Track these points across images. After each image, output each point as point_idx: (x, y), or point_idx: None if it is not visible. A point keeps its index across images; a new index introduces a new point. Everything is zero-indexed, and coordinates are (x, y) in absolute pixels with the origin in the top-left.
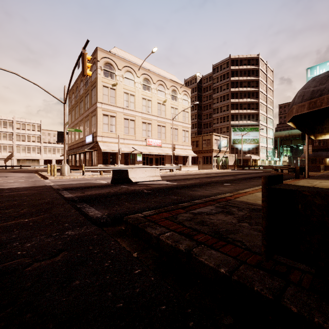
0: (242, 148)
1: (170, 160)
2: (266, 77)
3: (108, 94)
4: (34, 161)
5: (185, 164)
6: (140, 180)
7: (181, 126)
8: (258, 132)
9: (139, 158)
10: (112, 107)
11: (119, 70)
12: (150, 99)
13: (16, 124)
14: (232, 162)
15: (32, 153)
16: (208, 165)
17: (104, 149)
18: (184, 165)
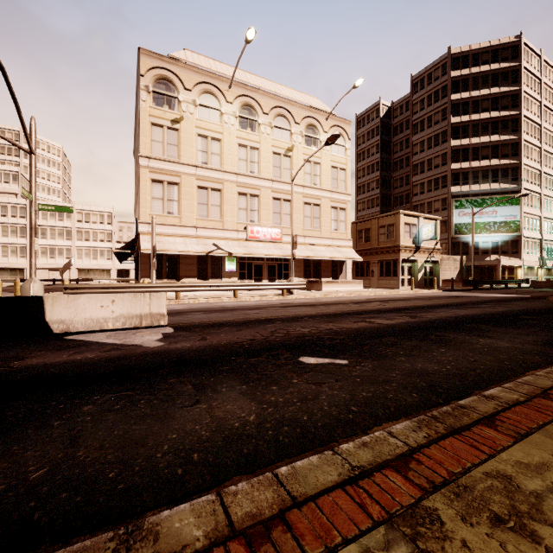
0: (479, 242)
1: (303, 269)
2: (538, 85)
3: (163, 139)
4: (102, 272)
5: (338, 278)
6: (84, 328)
7: (327, 199)
8: (519, 206)
9: (230, 265)
10: (171, 164)
11: (186, 90)
12: (256, 146)
13: (77, 214)
14: (454, 272)
15: (100, 259)
16: (390, 280)
17: (145, 249)
18: (330, 280)
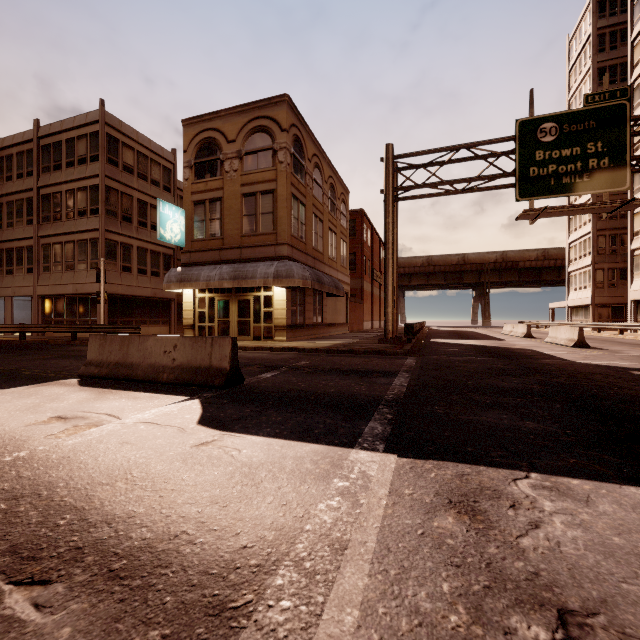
0: None
1: None
2: None
3: None
4: None
5: None
6: None
7: None
8: None
9: None
10: None
11: None
12: None
13: None
14: None
15: None
16: None
17: None
18: None
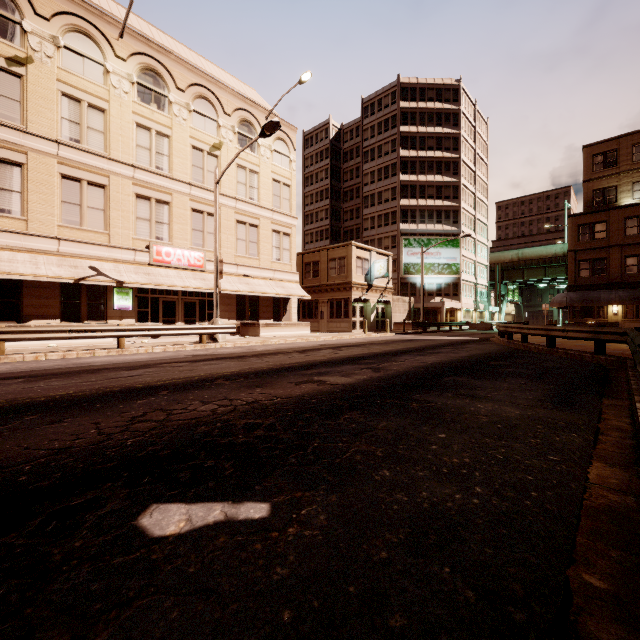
0: (426, 284)
1: (235, 307)
2: (473, 133)
3: None
4: None
5: (282, 320)
6: None
7: (268, 220)
8: (459, 249)
9: (121, 300)
10: (6, 131)
11: (38, 17)
12: (165, 132)
13: None
14: (403, 314)
15: None
16: (341, 323)
17: None
18: (271, 323)
